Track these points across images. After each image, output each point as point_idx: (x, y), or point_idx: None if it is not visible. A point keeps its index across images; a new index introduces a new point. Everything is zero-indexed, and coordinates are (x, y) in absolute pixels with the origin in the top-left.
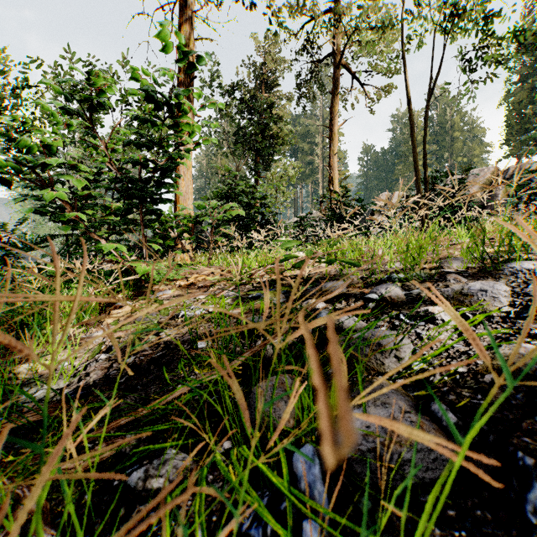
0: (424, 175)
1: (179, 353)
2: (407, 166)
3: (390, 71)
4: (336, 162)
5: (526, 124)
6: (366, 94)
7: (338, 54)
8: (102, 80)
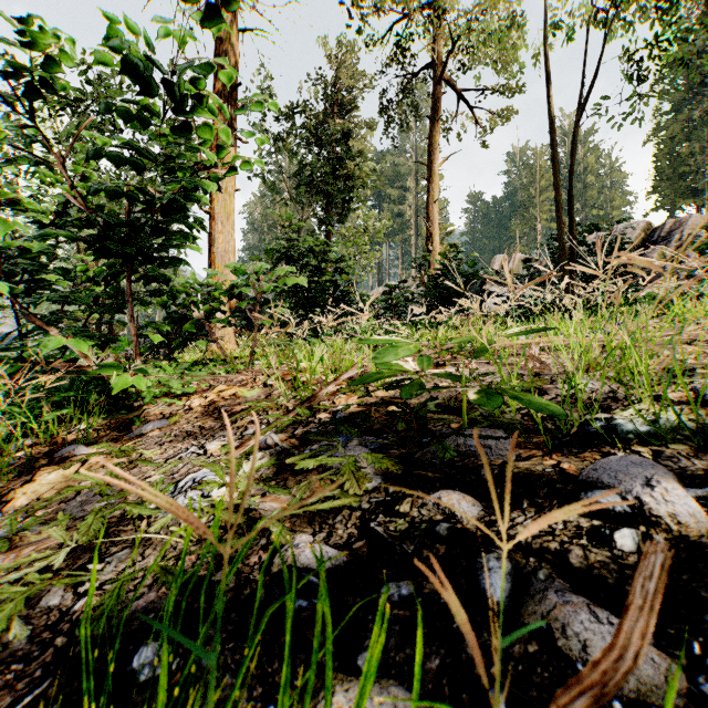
0: (570, 228)
1: (80, 701)
2: (527, 220)
3: (509, 90)
4: (436, 212)
5: (681, 167)
6: (476, 121)
7: (439, 66)
8: (39, 38)
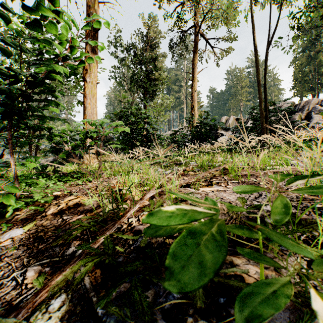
0: (265, 103)
1: None
2: (236, 101)
3: (230, 39)
4: (196, 96)
5: (305, 77)
6: (214, 53)
7: (197, 27)
8: None
